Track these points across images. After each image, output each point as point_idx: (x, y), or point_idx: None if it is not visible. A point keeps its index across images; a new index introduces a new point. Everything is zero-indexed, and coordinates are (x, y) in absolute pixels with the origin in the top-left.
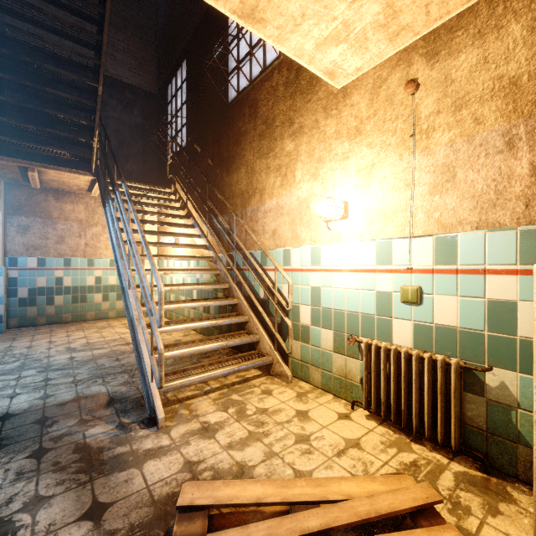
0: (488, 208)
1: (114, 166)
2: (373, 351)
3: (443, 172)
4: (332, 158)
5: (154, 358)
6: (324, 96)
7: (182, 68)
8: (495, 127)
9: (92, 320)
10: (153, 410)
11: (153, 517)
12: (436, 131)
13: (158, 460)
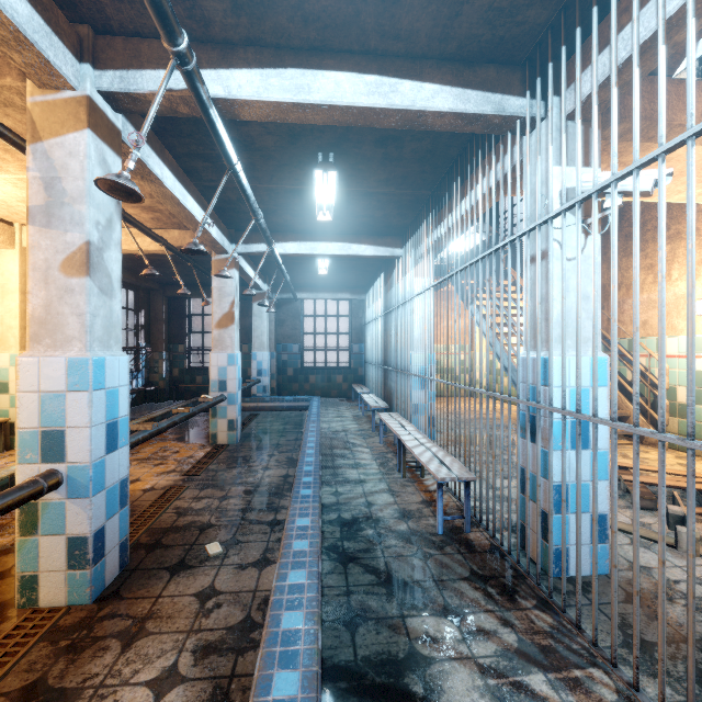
0: None
1: None
2: None
3: None
4: None
5: None
6: None
7: None
8: None
9: None
10: None
11: None
12: None
13: None
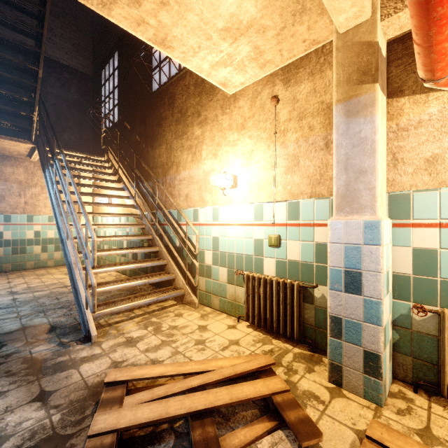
0: (316, 185)
1: (52, 135)
2: (251, 280)
3: (292, 160)
4: (227, 144)
5: (89, 292)
6: (221, 98)
7: (114, 57)
8: (319, 133)
9: (31, 269)
10: (88, 331)
11: (87, 395)
12: (289, 132)
13: (92, 363)
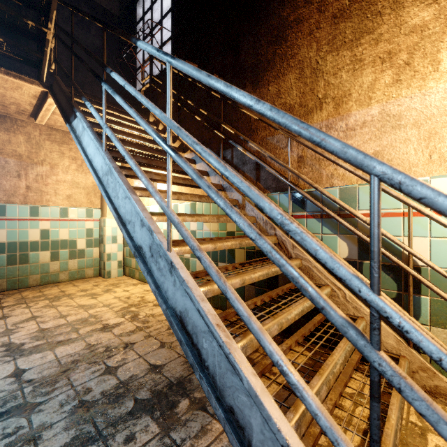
0: None
1: None
2: None
3: None
4: None
5: None
6: None
7: None
8: None
9: (36, 285)
10: None
11: None
12: None
13: None
